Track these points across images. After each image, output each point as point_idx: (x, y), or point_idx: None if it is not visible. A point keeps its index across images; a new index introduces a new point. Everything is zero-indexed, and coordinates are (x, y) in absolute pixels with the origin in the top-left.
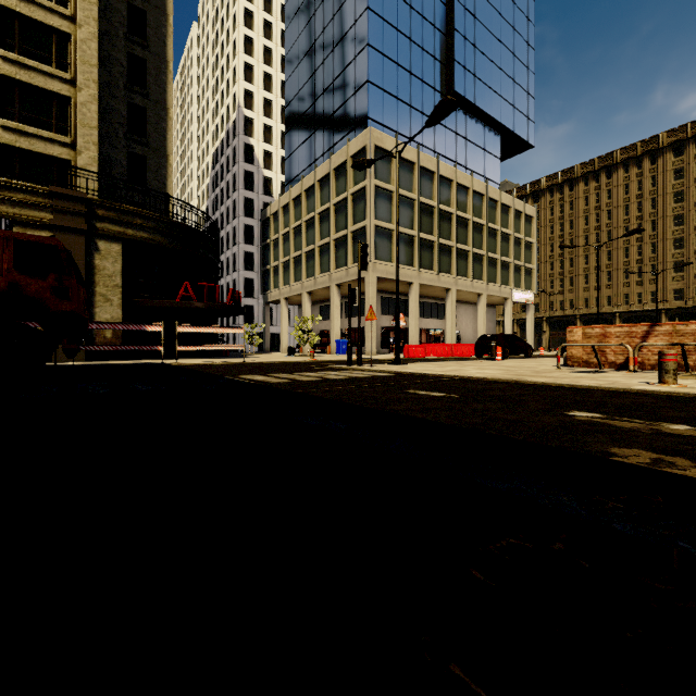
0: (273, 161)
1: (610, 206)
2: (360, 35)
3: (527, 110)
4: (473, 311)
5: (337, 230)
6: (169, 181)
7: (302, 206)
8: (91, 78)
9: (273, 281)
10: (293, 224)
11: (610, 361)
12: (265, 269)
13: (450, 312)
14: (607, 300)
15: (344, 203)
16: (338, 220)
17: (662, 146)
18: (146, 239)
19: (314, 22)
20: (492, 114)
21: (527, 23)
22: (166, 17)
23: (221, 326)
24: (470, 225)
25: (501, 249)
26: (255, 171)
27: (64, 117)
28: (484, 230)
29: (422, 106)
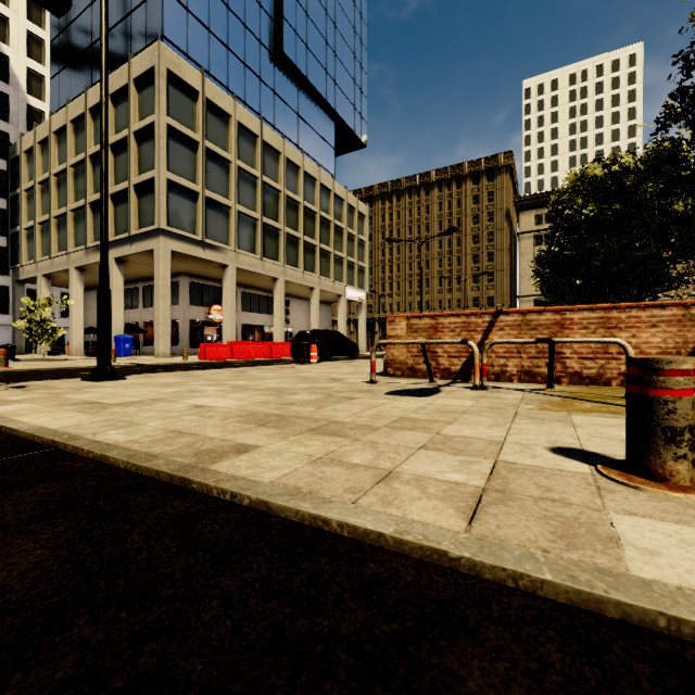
0: (46, 88)
1: (428, 219)
2: None
3: (361, 107)
4: (308, 308)
5: (117, 181)
6: None
7: (68, 142)
8: None
9: (27, 249)
10: (54, 168)
11: (443, 368)
12: (15, 231)
13: (278, 306)
14: (426, 304)
15: (126, 145)
16: (119, 167)
17: (465, 173)
18: None
19: None
20: (325, 97)
21: (361, 20)
22: None
23: None
24: (301, 209)
25: (335, 243)
26: (11, 93)
27: None
28: (317, 218)
29: (244, 55)
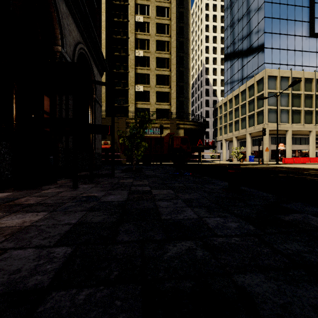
0: (217, 82)
1: None
2: (260, 29)
3: None
4: None
5: (249, 111)
6: (189, 106)
7: (233, 102)
8: (174, 85)
9: (219, 132)
10: (228, 110)
11: None
12: (216, 128)
13: (311, 142)
14: None
15: (252, 100)
16: (250, 107)
17: None
18: (189, 128)
19: (238, 26)
20: None
21: None
22: (189, 55)
23: (213, 153)
24: None
25: None
26: (209, 88)
27: (168, 98)
28: None
29: (294, 47)
